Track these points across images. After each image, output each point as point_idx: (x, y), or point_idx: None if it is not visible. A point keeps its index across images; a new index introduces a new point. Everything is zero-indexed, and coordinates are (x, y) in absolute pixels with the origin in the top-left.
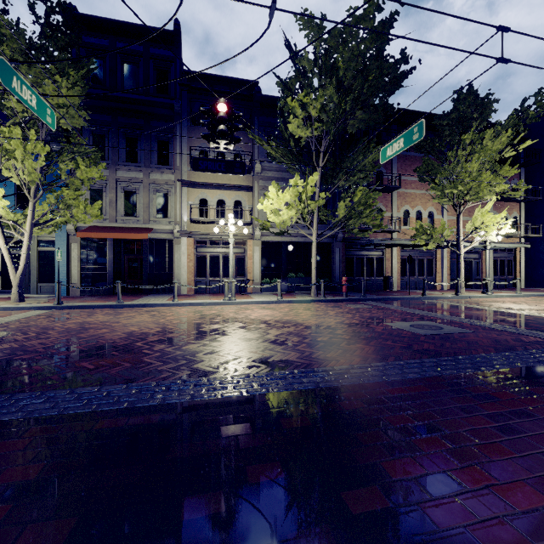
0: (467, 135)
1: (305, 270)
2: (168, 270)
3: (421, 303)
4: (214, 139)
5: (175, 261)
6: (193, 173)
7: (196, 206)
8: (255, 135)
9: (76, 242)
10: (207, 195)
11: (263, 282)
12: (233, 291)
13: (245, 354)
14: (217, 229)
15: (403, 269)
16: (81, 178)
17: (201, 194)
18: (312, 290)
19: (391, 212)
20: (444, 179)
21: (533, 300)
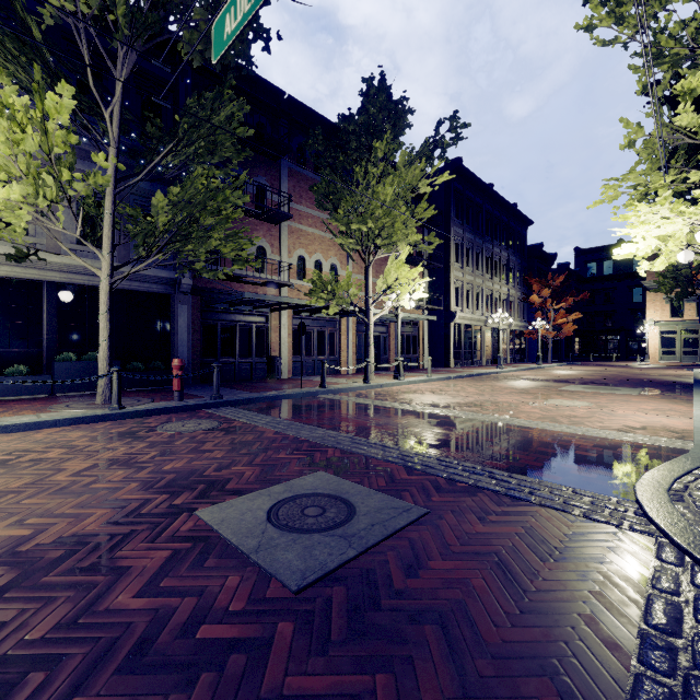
0: (380, 143)
1: None
2: None
3: (317, 403)
4: None
5: None
6: None
7: None
8: None
9: None
10: None
11: None
12: None
13: None
14: None
15: (297, 346)
16: None
17: None
18: (98, 390)
19: (279, 255)
20: (351, 213)
21: (447, 386)
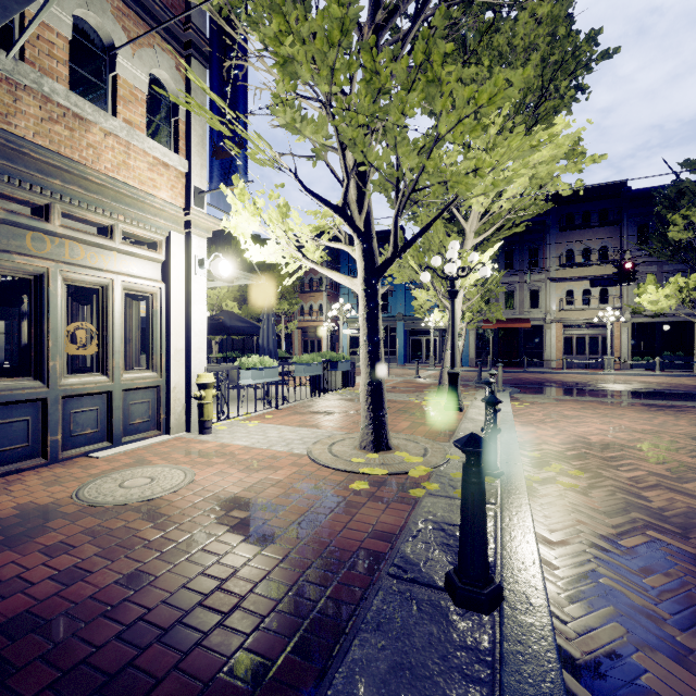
0: None
1: (685, 349)
2: (539, 349)
3: None
4: (621, 281)
5: (545, 342)
6: (560, 271)
7: (563, 296)
8: (631, 242)
9: (472, 330)
10: (573, 286)
11: (633, 360)
12: (612, 365)
13: (653, 388)
14: (596, 319)
15: None
16: (496, 293)
17: (568, 286)
18: (694, 367)
19: None
20: None
21: None
